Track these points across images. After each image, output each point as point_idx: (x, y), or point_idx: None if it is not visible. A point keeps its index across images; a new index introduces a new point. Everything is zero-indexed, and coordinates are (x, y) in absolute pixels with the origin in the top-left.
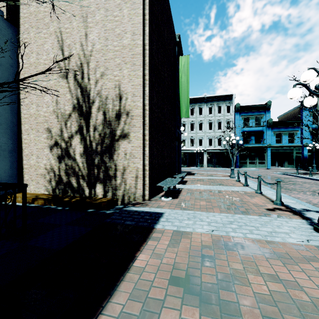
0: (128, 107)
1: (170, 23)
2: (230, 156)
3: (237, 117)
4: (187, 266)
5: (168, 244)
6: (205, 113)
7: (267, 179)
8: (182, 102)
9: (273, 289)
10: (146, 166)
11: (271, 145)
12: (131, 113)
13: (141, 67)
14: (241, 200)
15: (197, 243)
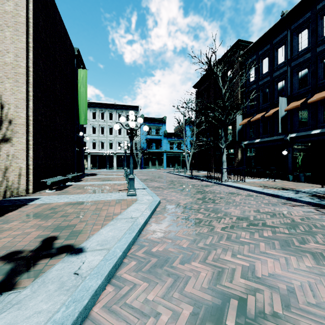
0: (10, 116)
1: (65, 40)
2: (135, 159)
3: (142, 126)
4: (39, 212)
5: (33, 208)
6: (115, 119)
7: (151, 176)
8: (81, 110)
9: (77, 211)
10: (30, 166)
11: (167, 151)
12: (14, 122)
13: (24, 85)
14: (111, 187)
15: (53, 206)
